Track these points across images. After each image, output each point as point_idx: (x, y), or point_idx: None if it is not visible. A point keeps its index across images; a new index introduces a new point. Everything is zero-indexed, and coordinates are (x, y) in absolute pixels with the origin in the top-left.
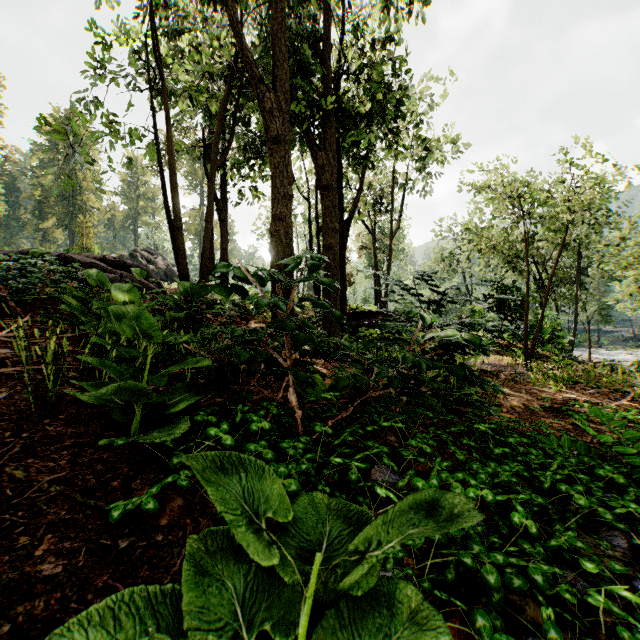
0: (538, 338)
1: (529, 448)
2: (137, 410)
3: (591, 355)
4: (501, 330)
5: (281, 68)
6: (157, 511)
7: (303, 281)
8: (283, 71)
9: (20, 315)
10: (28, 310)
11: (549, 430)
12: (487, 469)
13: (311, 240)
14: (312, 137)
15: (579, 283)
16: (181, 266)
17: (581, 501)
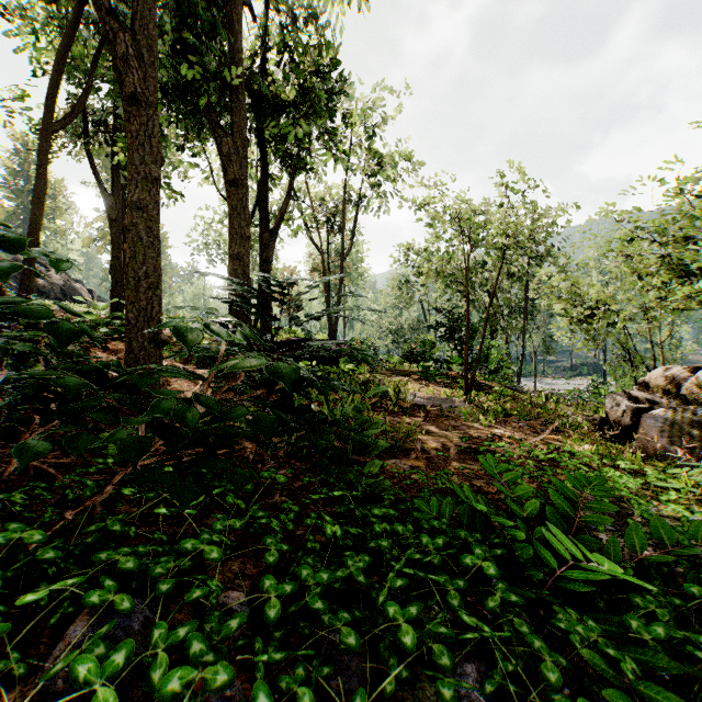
0: (485, 369)
1: (394, 523)
2: None
3: (537, 384)
4: (449, 360)
5: (142, 2)
6: None
7: None
8: (145, 7)
9: None
10: None
11: (445, 485)
12: (284, 587)
13: None
14: (215, 117)
15: (526, 314)
16: None
17: (408, 638)
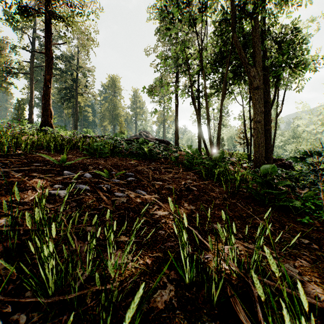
0: None
1: None
2: (267, 196)
3: None
4: None
5: (258, 57)
6: (311, 223)
7: None
8: (259, 58)
9: (163, 163)
10: (162, 161)
11: None
12: None
13: (245, 125)
14: None
15: None
16: (210, 143)
17: None
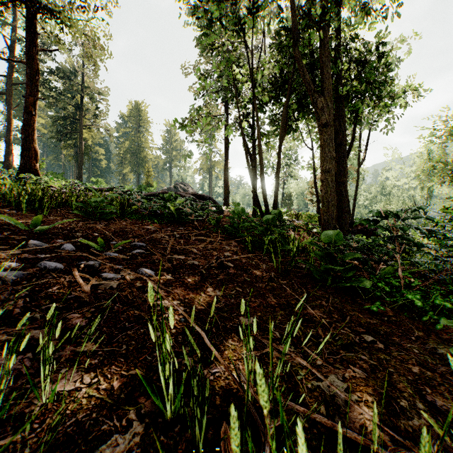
0: None
1: None
2: (330, 274)
3: None
4: None
5: (327, 82)
6: (383, 311)
7: (418, 218)
8: (329, 84)
9: (197, 228)
10: (196, 226)
11: None
12: None
13: (315, 176)
14: None
15: None
16: (264, 200)
17: None
